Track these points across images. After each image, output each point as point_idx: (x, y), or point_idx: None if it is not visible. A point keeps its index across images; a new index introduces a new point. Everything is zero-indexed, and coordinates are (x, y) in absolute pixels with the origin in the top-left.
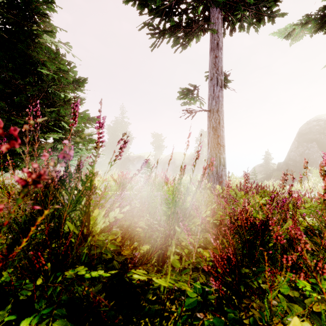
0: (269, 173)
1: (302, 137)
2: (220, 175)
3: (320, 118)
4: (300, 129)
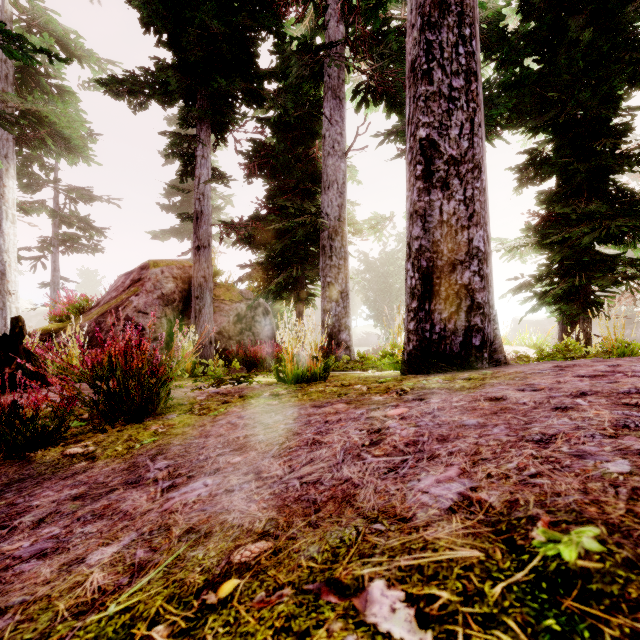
0: None
1: None
2: None
3: None
4: None
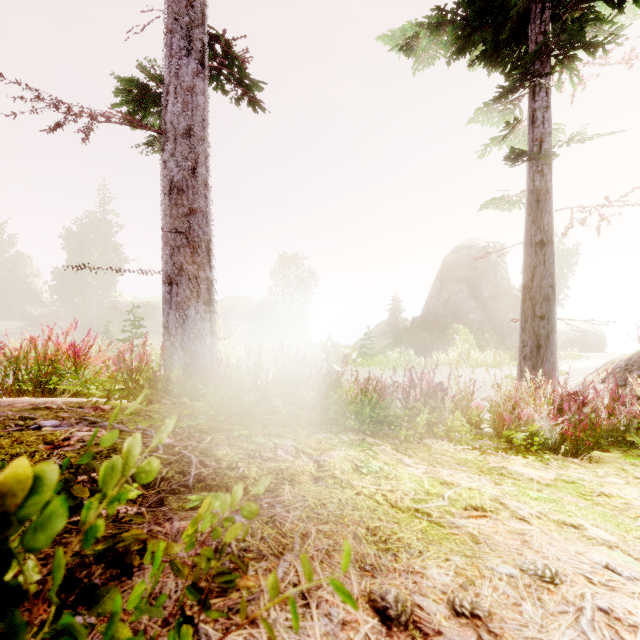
0: (399, 337)
1: (447, 274)
2: (193, 332)
3: (471, 245)
4: (444, 260)
